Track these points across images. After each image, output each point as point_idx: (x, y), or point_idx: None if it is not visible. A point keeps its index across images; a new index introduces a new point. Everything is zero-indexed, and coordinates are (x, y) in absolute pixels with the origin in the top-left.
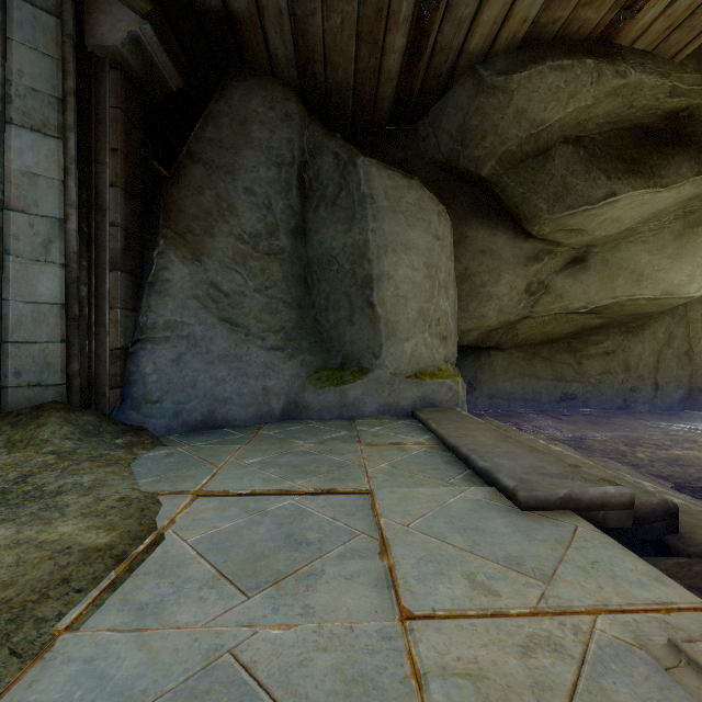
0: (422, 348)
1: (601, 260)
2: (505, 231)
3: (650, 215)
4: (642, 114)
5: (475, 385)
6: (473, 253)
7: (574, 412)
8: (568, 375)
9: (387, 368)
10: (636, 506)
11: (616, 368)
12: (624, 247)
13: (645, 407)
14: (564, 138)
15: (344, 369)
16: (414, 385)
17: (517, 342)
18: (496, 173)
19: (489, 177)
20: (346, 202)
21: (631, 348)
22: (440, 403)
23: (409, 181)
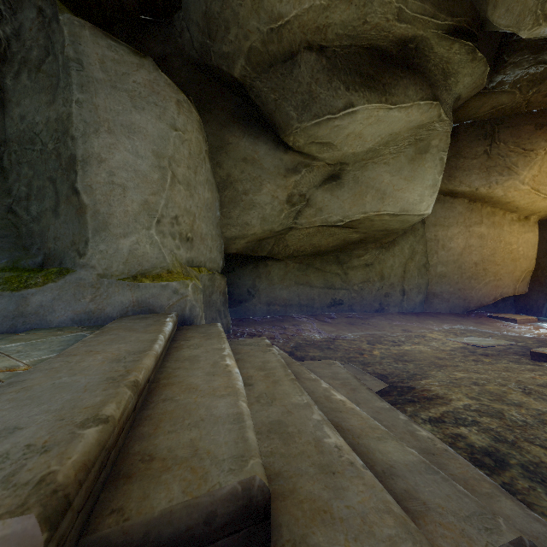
0: (147, 246)
1: (353, 178)
2: (266, 142)
3: (389, 137)
4: (376, 34)
5: (254, 293)
6: (235, 160)
7: (340, 316)
8: (337, 284)
9: (95, 268)
10: (170, 514)
11: (374, 277)
12: (371, 167)
13: (395, 309)
14: (307, 44)
15: (43, 270)
16: (128, 288)
17: (289, 253)
18: (248, 76)
19: (243, 79)
20: (51, 68)
21: (385, 261)
22: (161, 308)
23: (140, 59)
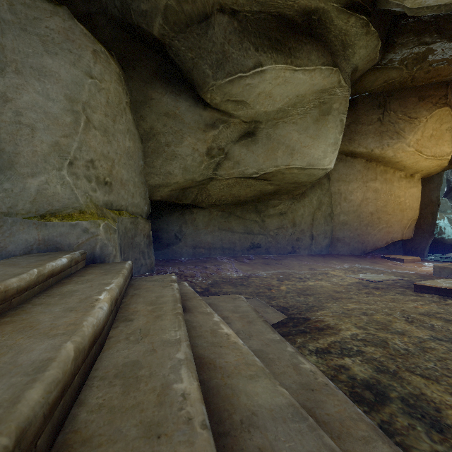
0: (58, 187)
1: (266, 135)
2: (187, 99)
3: (296, 99)
4: (283, 3)
5: (180, 237)
6: (158, 115)
7: (257, 257)
8: (255, 230)
9: None
10: None
11: (287, 224)
12: (281, 126)
13: (305, 252)
14: (220, 7)
15: None
16: (34, 227)
17: (212, 202)
18: (167, 35)
19: (162, 38)
20: None
21: (296, 210)
22: (69, 246)
23: (54, 7)
